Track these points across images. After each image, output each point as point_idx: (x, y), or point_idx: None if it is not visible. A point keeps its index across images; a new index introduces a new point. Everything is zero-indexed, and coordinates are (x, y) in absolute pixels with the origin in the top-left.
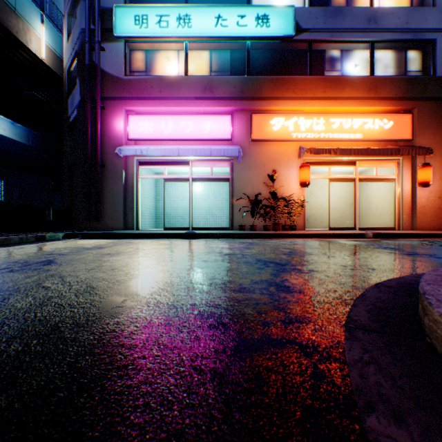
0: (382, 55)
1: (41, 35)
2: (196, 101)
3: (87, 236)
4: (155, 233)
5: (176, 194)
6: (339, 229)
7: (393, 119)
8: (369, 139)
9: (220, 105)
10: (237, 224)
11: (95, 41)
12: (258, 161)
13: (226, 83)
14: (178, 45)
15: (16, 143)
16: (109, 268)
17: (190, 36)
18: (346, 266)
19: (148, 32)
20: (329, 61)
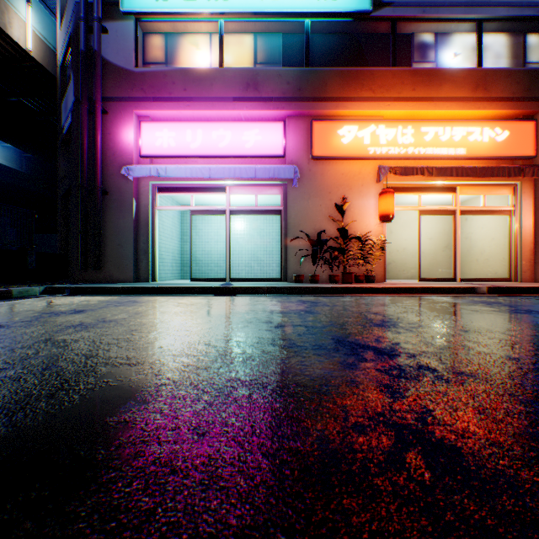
0: (492, 40)
1: (26, 18)
2: (235, 103)
3: (77, 291)
4: (175, 286)
5: (209, 233)
6: (433, 281)
7: (509, 127)
8: (475, 156)
9: (268, 108)
10: (291, 273)
11: (93, 17)
12: (321, 187)
13: (276, 78)
14: (210, 26)
15: (5, 169)
16: (39, 367)
17: (226, 11)
18: (517, 358)
19: (167, 5)
20: (418, 49)
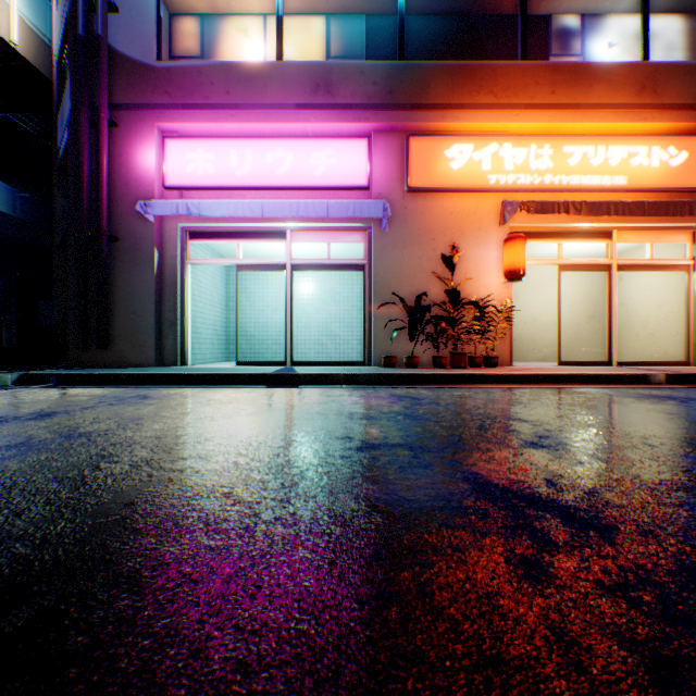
0: (661, 25)
1: None
2: (299, 112)
3: (67, 380)
4: (210, 373)
5: (265, 298)
6: (579, 364)
7: (687, 146)
8: (640, 187)
9: (346, 118)
10: (379, 353)
11: None
12: (421, 231)
13: (357, 76)
14: (264, 4)
15: None
16: None
17: None
18: None
19: None
20: (558, 37)
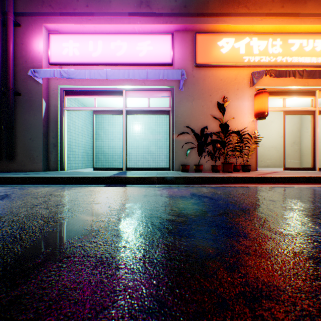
0: None
1: None
2: (130, 17)
3: None
4: (69, 176)
5: (114, 132)
6: (296, 169)
7: None
8: None
9: (159, 22)
10: (178, 163)
11: None
12: (203, 90)
13: None
14: None
15: None
16: None
17: None
18: None
19: None
20: None
